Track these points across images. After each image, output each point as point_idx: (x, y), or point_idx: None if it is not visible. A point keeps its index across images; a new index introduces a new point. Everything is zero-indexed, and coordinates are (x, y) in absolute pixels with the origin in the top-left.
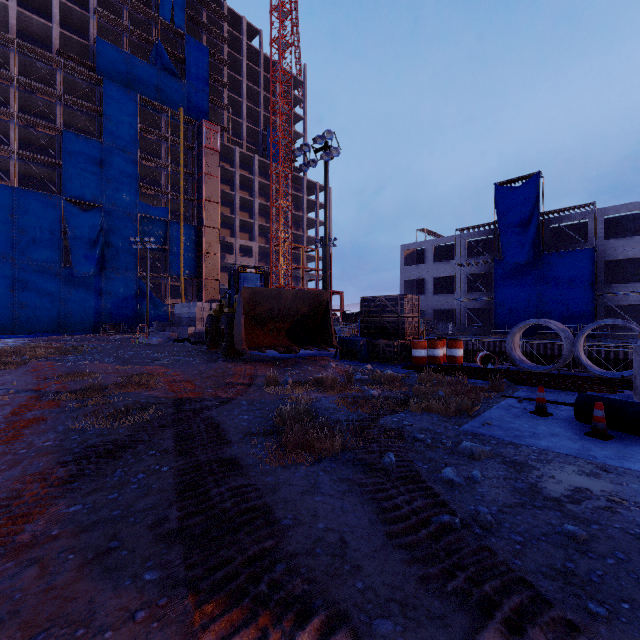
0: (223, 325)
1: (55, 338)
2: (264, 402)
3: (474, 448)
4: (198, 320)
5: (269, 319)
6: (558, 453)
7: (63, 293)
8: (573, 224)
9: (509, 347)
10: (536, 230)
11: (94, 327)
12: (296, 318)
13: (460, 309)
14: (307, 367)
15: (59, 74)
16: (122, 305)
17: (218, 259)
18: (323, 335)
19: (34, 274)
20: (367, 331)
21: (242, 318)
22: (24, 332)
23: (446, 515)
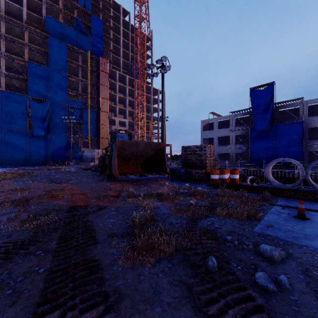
0: (107, 161)
1: (22, 168)
2: (125, 208)
3: (274, 252)
4: (96, 159)
5: (131, 158)
6: None
7: (28, 145)
8: (291, 109)
9: (267, 174)
10: (272, 112)
11: (44, 162)
12: (146, 157)
13: (232, 153)
14: (152, 185)
15: (26, 33)
16: (58, 151)
17: (108, 128)
18: (161, 167)
19: (13, 135)
20: (185, 164)
21: (116, 157)
22: (8, 165)
23: None
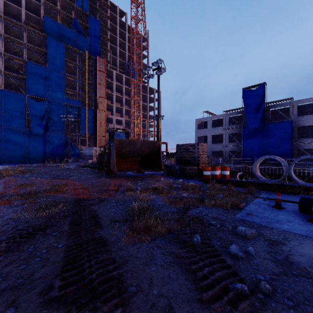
0: (105, 158)
1: (22, 165)
2: (124, 200)
3: (247, 231)
4: (94, 156)
5: (129, 155)
6: (295, 233)
7: (27, 143)
8: (281, 108)
9: (254, 170)
10: (263, 111)
11: (42, 160)
12: (143, 155)
13: (225, 151)
14: (148, 180)
15: (25, 33)
16: (56, 149)
17: (105, 126)
18: (157, 164)
19: (12, 133)
20: (179, 162)
21: (114, 155)
22: (7, 162)
23: (238, 283)
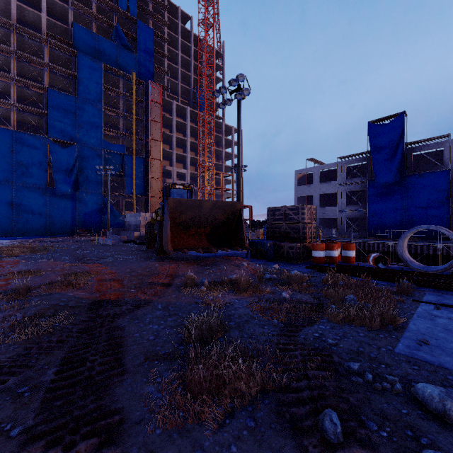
0: (156, 230)
1: (40, 239)
2: (179, 306)
3: (448, 403)
4: (142, 226)
5: (192, 225)
6: None
7: (48, 207)
8: (430, 152)
9: (401, 250)
10: (401, 157)
11: (71, 231)
12: (214, 224)
13: (340, 218)
14: (223, 266)
15: (46, 49)
16: (91, 215)
17: (160, 182)
18: (237, 238)
19: (27, 193)
20: (273, 235)
21: (168, 224)
22: (20, 235)
23: None
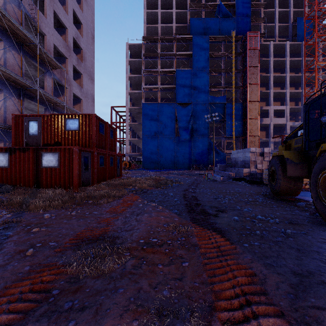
0: None
1: (170, 172)
2: None
3: None
4: (251, 162)
5: None
6: None
7: (176, 149)
8: None
9: None
10: None
11: (188, 166)
12: None
13: None
14: None
15: (174, 44)
16: (201, 154)
17: (258, 121)
18: None
19: (165, 141)
20: None
21: None
22: (162, 168)
23: None
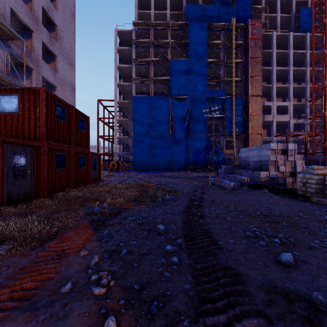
0: None
1: (163, 174)
2: None
3: None
4: (271, 163)
5: None
6: None
7: (170, 149)
8: None
9: None
10: None
11: (184, 167)
12: None
13: None
14: None
15: (169, 32)
16: (198, 154)
17: (260, 118)
18: None
19: (158, 139)
20: None
21: None
22: (154, 169)
23: None
